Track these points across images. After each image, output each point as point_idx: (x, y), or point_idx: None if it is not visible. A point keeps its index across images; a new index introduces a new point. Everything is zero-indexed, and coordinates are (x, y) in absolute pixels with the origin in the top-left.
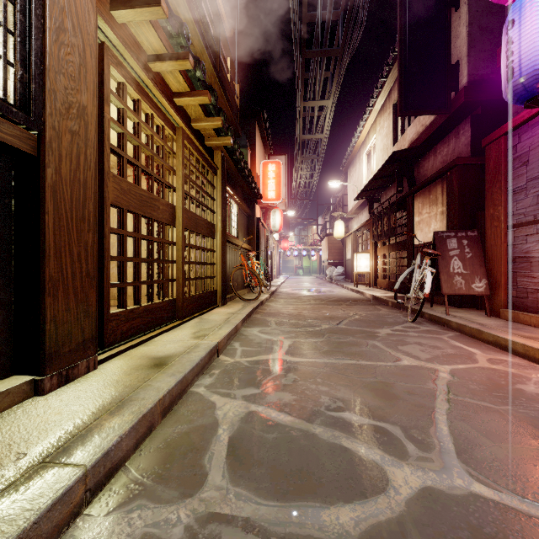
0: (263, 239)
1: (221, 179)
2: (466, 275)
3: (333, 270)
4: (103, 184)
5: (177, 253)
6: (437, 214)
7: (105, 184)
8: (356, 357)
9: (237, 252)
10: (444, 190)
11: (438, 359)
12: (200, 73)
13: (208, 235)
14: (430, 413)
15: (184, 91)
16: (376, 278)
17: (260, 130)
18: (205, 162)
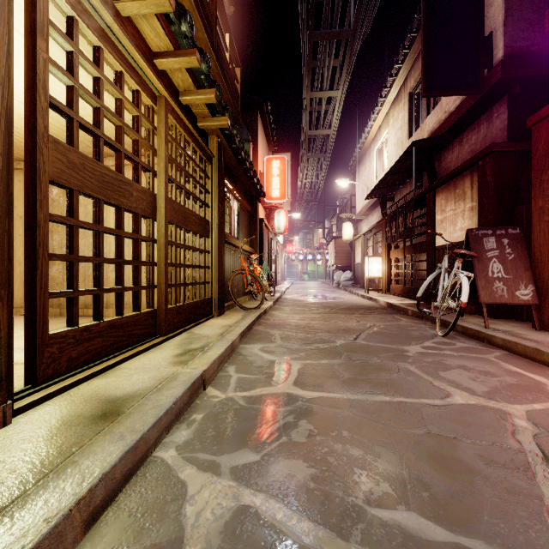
0: (266, 242)
1: (217, 169)
2: (508, 281)
3: (341, 275)
4: (34, 150)
5: (158, 253)
6: (465, 210)
7: (38, 150)
8: (389, 390)
9: (237, 254)
10: (474, 183)
11: (500, 393)
12: (185, 26)
13: (201, 233)
14: (541, 510)
15: (167, 50)
16: (389, 283)
17: (264, 124)
18: (197, 145)
